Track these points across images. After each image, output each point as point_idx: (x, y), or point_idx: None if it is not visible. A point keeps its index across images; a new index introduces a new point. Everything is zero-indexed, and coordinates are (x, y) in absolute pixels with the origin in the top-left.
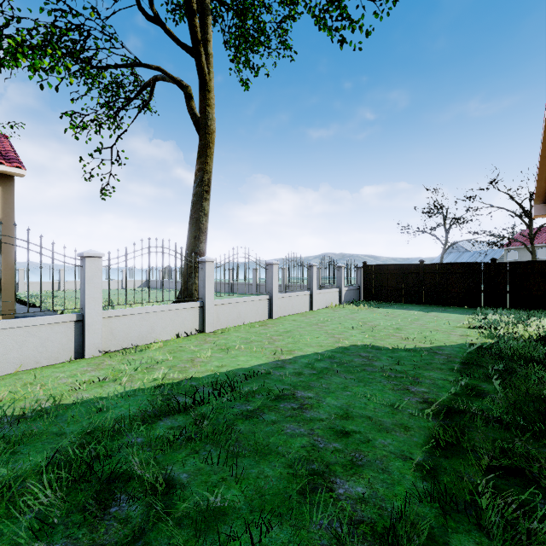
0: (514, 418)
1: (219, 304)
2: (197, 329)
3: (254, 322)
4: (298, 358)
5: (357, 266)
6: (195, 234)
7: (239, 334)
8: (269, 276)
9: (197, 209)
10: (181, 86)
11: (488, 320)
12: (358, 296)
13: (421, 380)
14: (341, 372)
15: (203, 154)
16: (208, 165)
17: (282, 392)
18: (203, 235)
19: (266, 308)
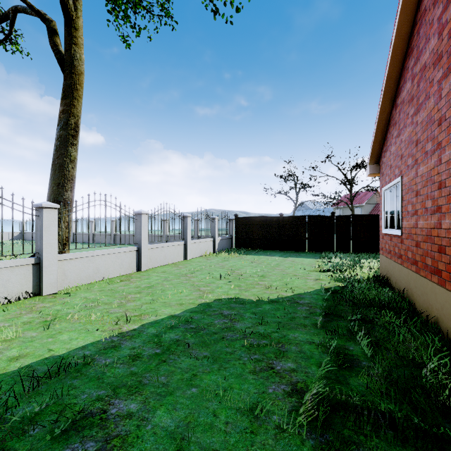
0: (407, 414)
1: (67, 259)
2: (30, 292)
3: (118, 276)
4: (145, 327)
5: (229, 218)
6: (59, 181)
7: (87, 295)
8: (137, 227)
9: (61, 154)
10: (43, 18)
11: (333, 263)
12: (231, 244)
13: (286, 347)
14: (194, 346)
15: (68, 95)
16: (75, 108)
17: (85, 412)
18: (69, 182)
19: (133, 260)
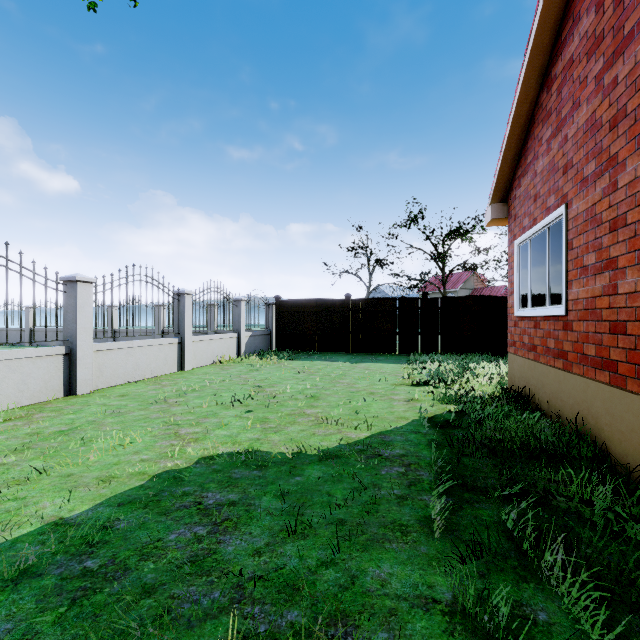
0: None
1: None
2: None
3: (12, 408)
4: None
5: (266, 302)
6: None
7: None
8: (68, 307)
9: None
10: None
11: (430, 370)
12: (269, 344)
13: (358, 639)
14: None
15: None
16: None
17: None
18: None
19: (57, 374)
